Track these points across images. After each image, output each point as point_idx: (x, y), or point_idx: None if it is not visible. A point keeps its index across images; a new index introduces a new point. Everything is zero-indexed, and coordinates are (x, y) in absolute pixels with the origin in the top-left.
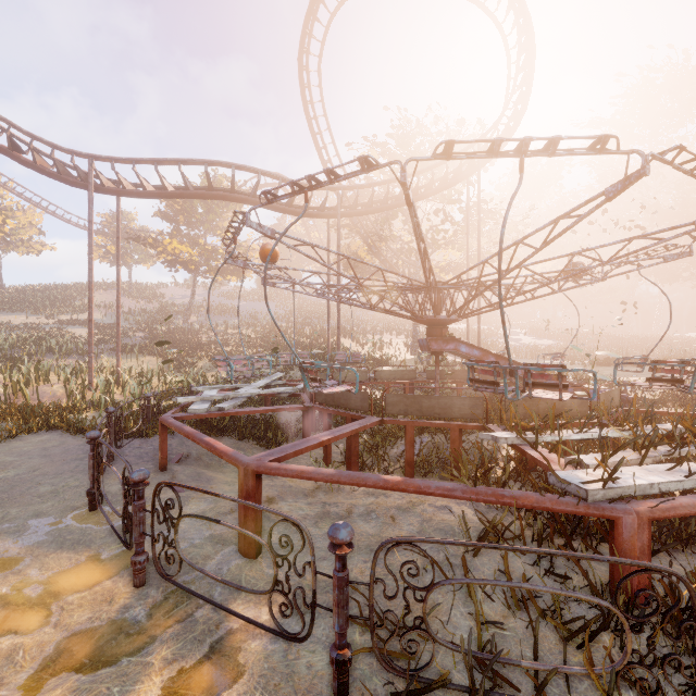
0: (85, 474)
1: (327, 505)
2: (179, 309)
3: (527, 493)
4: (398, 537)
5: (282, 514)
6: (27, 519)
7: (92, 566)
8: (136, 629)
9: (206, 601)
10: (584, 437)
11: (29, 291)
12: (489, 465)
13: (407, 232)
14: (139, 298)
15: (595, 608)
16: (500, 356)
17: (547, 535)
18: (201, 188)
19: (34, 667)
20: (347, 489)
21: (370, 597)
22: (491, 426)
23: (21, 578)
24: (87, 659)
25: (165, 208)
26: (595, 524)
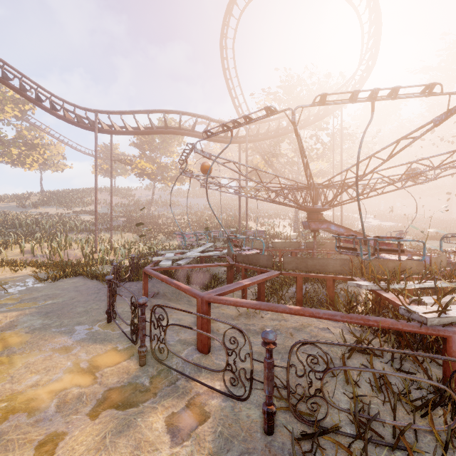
0: (101, 302)
1: (248, 325)
2: (144, 203)
3: (385, 319)
4: (305, 340)
5: (231, 324)
6: (74, 325)
7: (114, 353)
8: (144, 388)
9: (183, 375)
10: (421, 286)
11: (58, 194)
12: (353, 304)
13: (290, 150)
14: (120, 197)
15: (433, 394)
16: (358, 232)
17: (397, 348)
18: (160, 127)
19: (92, 404)
20: (258, 316)
21: (287, 375)
22: (354, 278)
23: (76, 357)
24: (120, 403)
25: (137, 140)
26: (431, 342)
